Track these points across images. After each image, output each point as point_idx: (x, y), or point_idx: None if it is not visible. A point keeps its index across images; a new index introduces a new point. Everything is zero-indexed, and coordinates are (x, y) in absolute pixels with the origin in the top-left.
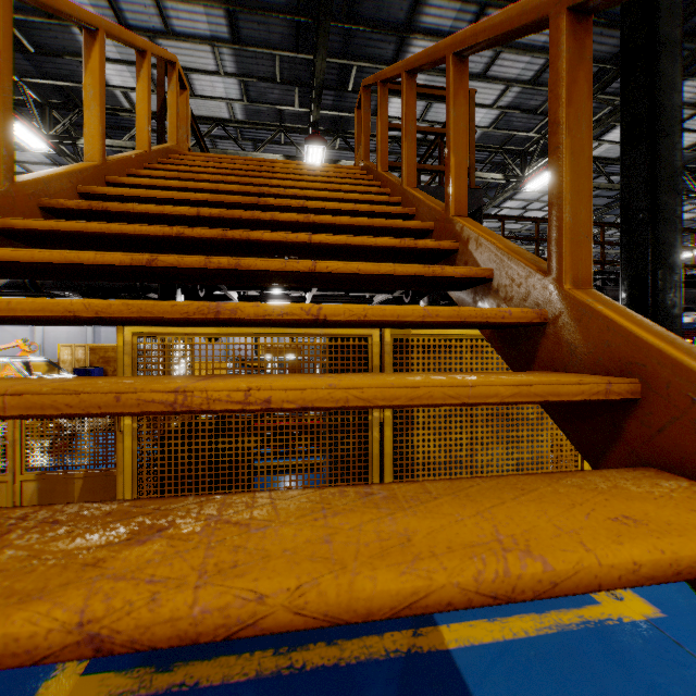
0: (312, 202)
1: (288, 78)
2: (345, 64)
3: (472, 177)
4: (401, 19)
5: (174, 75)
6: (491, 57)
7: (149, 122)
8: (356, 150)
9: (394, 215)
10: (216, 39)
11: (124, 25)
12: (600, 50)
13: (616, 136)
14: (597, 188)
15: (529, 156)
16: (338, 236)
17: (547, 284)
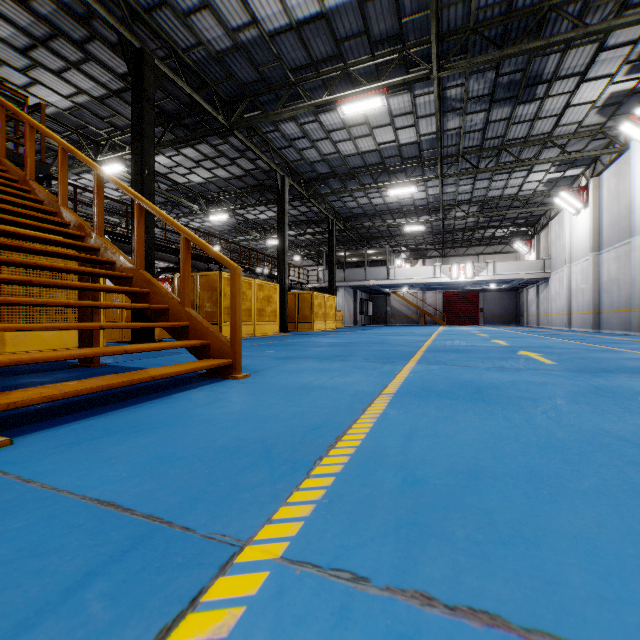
0: None
1: None
2: None
3: (44, 156)
4: None
5: None
6: (64, 66)
7: None
8: None
9: None
10: None
11: None
12: None
13: (160, 160)
14: None
15: (101, 146)
16: None
17: (58, 204)
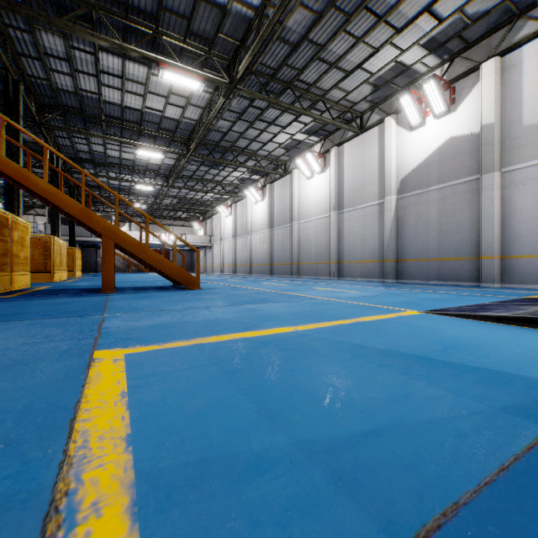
0: None
1: None
2: None
3: None
4: None
5: None
6: None
7: None
8: None
9: None
10: None
11: None
12: None
13: None
14: None
15: None
16: None
17: None
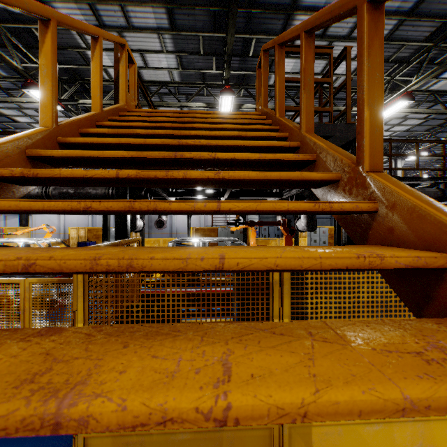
0: (222, 154)
1: (208, 51)
2: (247, 38)
3: (348, 115)
4: (288, 1)
5: (124, 54)
6: (354, 22)
7: (101, 90)
8: (256, 99)
9: (296, 161)
10: (161, 29)
11: (102, 25)
12: (443, 9)
13: None
14: (434, 113)
15: None
16: (248, 202)
17: None
